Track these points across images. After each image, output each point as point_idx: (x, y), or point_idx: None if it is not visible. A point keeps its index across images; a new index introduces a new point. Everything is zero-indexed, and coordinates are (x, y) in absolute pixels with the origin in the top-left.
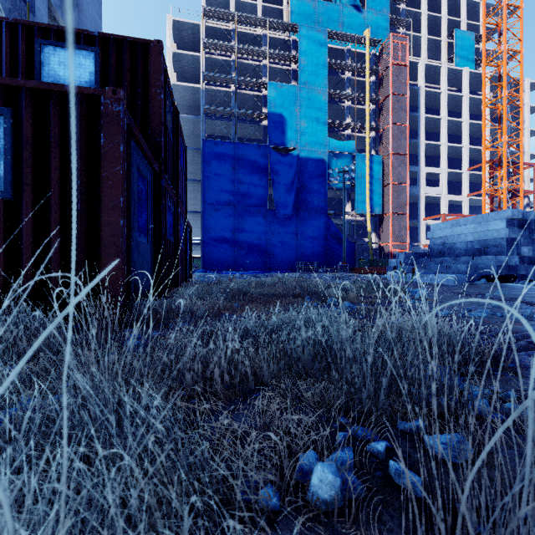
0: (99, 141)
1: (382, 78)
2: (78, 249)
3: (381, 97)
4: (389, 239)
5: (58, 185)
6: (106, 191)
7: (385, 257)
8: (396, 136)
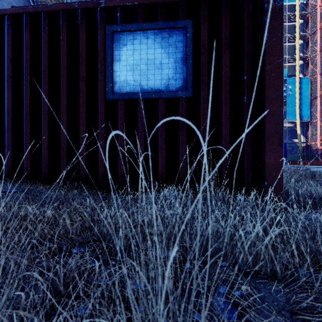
0: (260, 38)
1: (310, 19)
2: (245, 138)
3: (309, 33)
4: (316, 139)
5: (228, 81)
6: (269, 82)
7: (313, 152)
8: (321, 61)
